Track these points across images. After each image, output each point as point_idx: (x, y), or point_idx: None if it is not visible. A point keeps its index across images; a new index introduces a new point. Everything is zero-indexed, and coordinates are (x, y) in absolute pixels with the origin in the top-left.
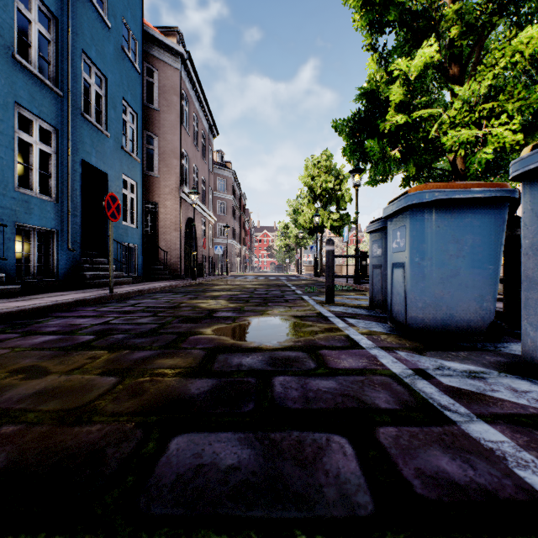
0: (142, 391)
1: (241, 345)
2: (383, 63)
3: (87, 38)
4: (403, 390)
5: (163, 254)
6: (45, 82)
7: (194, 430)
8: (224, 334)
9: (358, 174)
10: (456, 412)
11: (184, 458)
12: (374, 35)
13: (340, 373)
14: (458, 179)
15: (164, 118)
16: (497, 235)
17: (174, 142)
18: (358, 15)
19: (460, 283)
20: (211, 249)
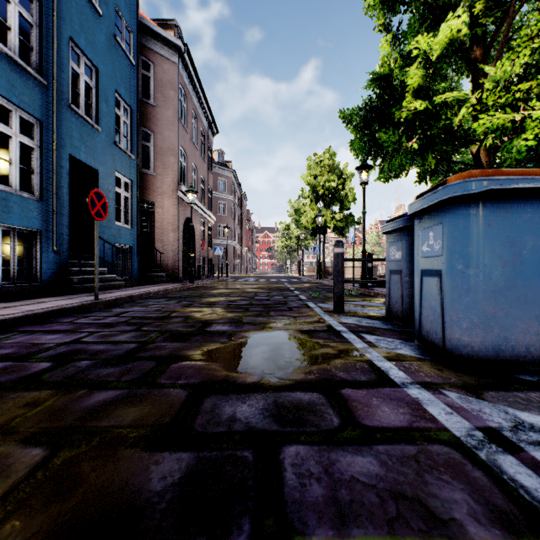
0: (73, 484)
1: (236, 379)
2: (397, 45)
3: (75, 24)
4: (488, 481)
5: (160, 255)
6: (26, 69)
7: None
8: (216, 359)
9: (365, 171)
10: None
11: None
12: (388, 14)
13: (379, 438)
14: None
15: (160, 114)
16: None
17: (171, 139)
18: None
19: (517, 298)
20: (210, 250)
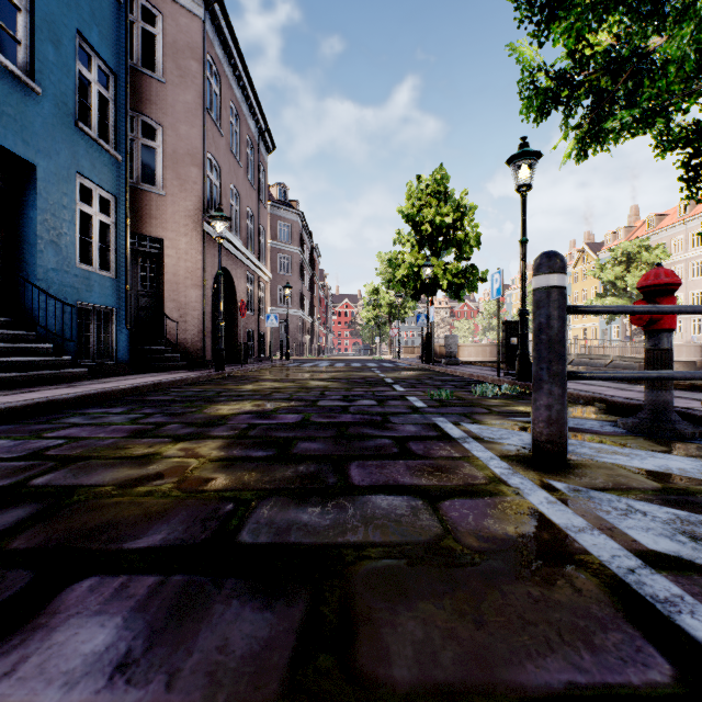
0: None
1: None
2: None
3: None
4: None
5: (172, 326)
6: None
7: None
8: None
9: (526, 164)
10: None
11: None
12: None
13: None
14: None
15: (174, 97)
16: None
17: (192, 138)
18: None
19: None
20: (263, 320)
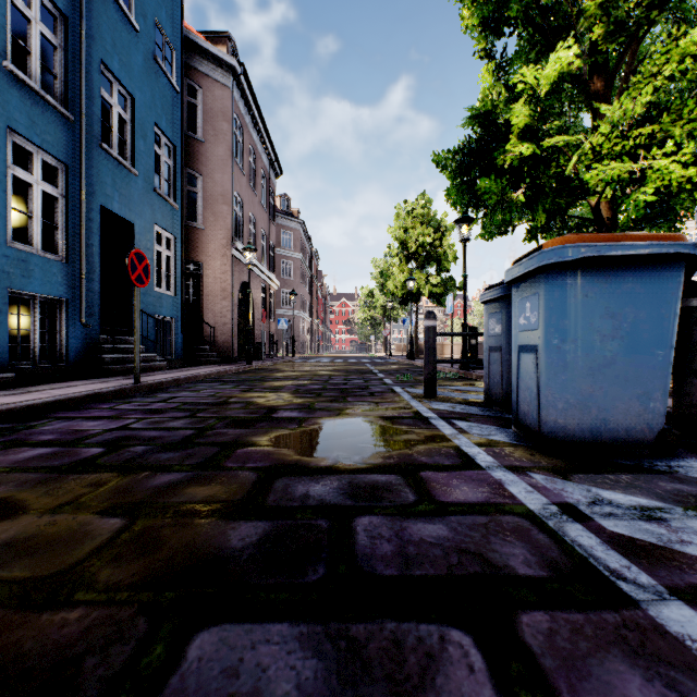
0: (158, 543)
1: (309, 462)
2: (502, 75)
3: (106, 44)
4: (549, 541)
5: (209, 330)
6: (50, 102)
7: (230, 619)
8: (286, 445)
9: (466, 225)
10: (635, 583)
11: (209, 678)
12: (490, 37)
13: (453, 511)
14: (603, 230)
15: (210, 152)
16: (669, 308)
17: (224, 183)
18: (468, 11)
19: (616, 375)
20: (273, 323)
